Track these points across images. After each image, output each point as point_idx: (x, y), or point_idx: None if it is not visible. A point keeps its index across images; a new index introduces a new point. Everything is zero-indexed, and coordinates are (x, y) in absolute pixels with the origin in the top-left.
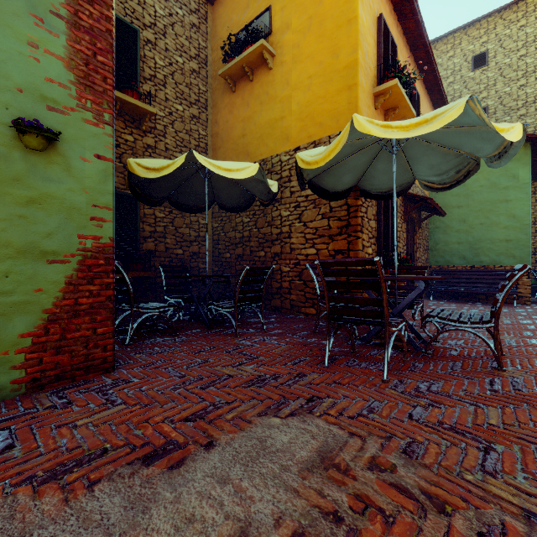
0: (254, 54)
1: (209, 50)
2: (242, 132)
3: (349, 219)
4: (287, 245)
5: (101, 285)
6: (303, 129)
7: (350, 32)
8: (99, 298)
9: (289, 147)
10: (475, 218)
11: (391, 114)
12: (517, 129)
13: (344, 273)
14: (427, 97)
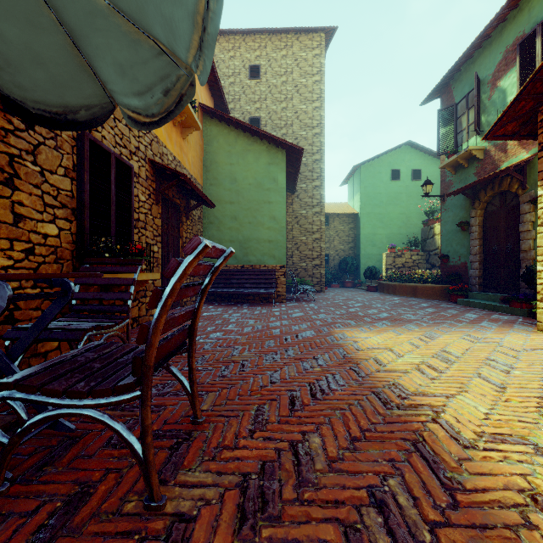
0: None
1: None
2: None
3: None
4: None
5: None
6: None
7: None
8: None
9: None
10: (245, 216)
11: None
12: None
13: None
14: None
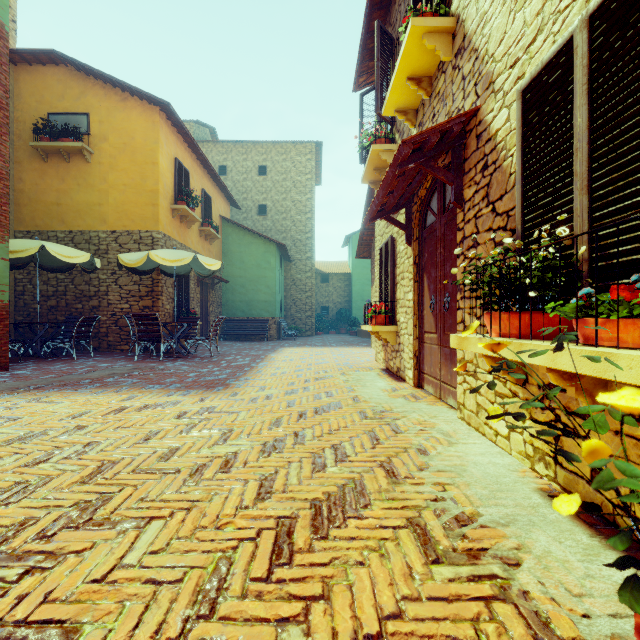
0: (73, 148)
1: (11, 107)
2: (57, 200)
3: (153, 287)
4: (105, 300)
5: (4, 325)
6: (119, 219)
7: (154, 170)
8: (3, 332)
9: (106, 228)
10: (249, 285)
11: (184, 220)
12: (219, 264)
13: (144, 319)
14: (221, 194)
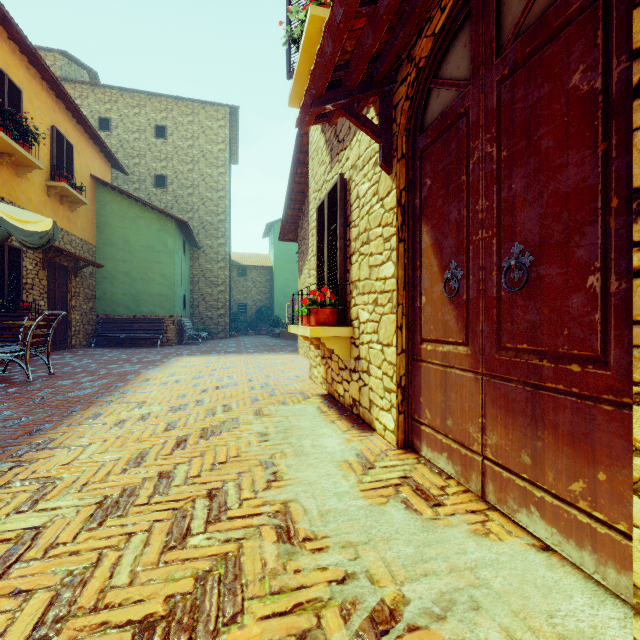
0: None
1: None
2: None
3: None
4: None
5: None
6: None
7: None
8: None
9: None
10: (137, 273)
11: (7, 159)
12: (46, 223)
13: None
14: (94, 147)
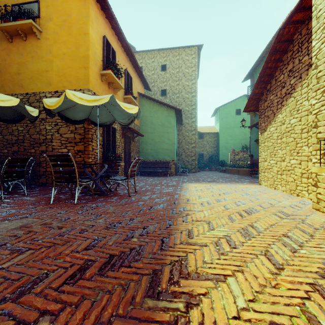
0: (26, 26)
1: None
2: (18, 71)
3: (85, 135)
4: (50, 146)
5: None
6: (60, 81)
7: (85, 40)
8: None
9: (51, 89)
10: (157, 139)
11: (111, 85)
12: (136, 109)
13: (59, 160)
14: (138, 79)
